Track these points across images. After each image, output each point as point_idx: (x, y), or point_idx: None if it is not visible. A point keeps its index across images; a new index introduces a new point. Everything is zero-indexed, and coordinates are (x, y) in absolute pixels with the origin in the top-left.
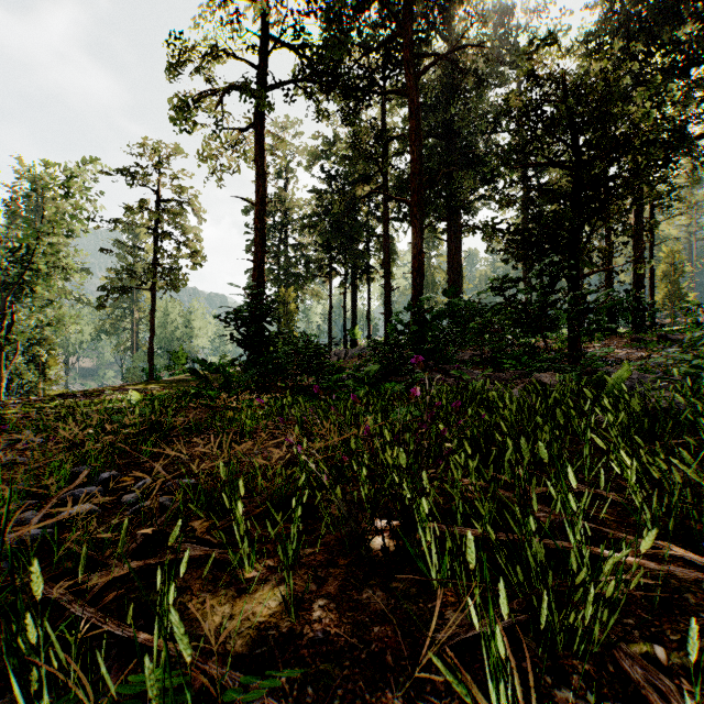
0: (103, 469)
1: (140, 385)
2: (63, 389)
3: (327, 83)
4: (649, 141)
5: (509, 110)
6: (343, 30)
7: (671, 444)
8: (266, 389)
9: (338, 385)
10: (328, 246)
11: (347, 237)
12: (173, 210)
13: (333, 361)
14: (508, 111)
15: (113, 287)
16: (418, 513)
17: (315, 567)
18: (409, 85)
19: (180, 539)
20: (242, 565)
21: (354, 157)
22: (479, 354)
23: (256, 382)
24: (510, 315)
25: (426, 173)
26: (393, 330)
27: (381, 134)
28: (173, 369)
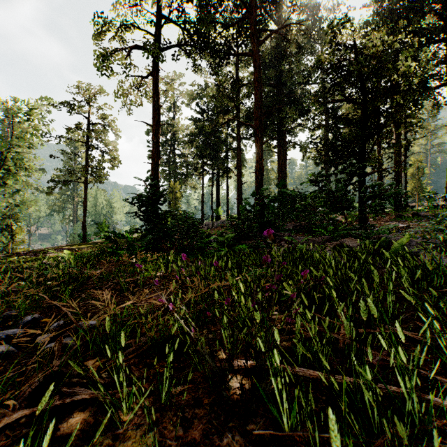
0: (27, 313)
1: (74, 246)
2: (25, 248)
3: (200, 47)
4: (405, 90)
5: (320, 64)
6: (211, 13)
7: (444, 291)
8: (159, 249)
9: (207, 246)
10: (201, 155)
11: (213, 149)
12: (99, 130)
13: (204, 229)
14: (319, 65)
15: (59, 181)
16: (269, 358)
17: (183, 407)
18: (254, 50)
19: (49, 407)
20: (120, 409)
21: (218, 97)
22: (298, 225)
23: (152, 244)
24: (322, 199)
25: (264, 108)
26: (243, 209)
27: (235, 83)
28: (99, 234)
